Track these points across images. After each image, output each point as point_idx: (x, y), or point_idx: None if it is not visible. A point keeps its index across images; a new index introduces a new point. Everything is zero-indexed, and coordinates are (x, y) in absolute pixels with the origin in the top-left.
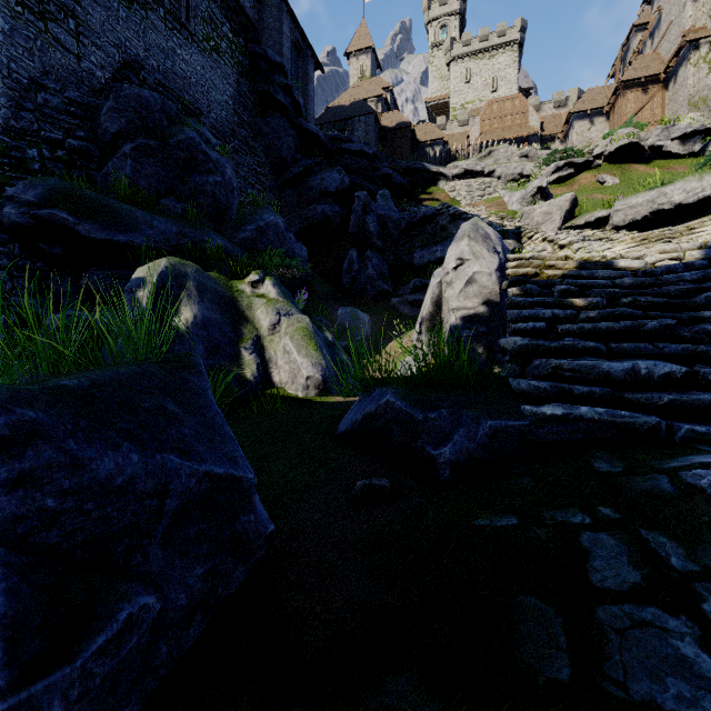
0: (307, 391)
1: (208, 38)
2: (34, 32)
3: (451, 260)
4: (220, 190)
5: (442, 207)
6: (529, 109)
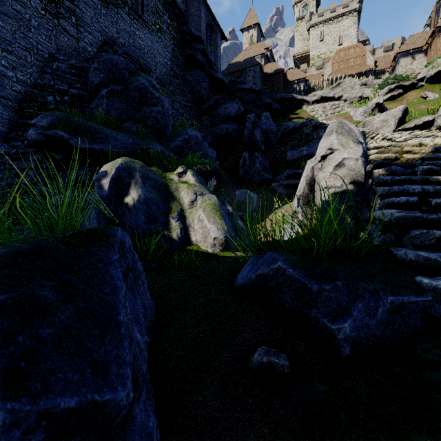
0: (214, 248)
1: (155, 23)
2: (52, 26)
3: (322, 150)
4: (160, 116)
5: (307, 120)
6: (366, 53)
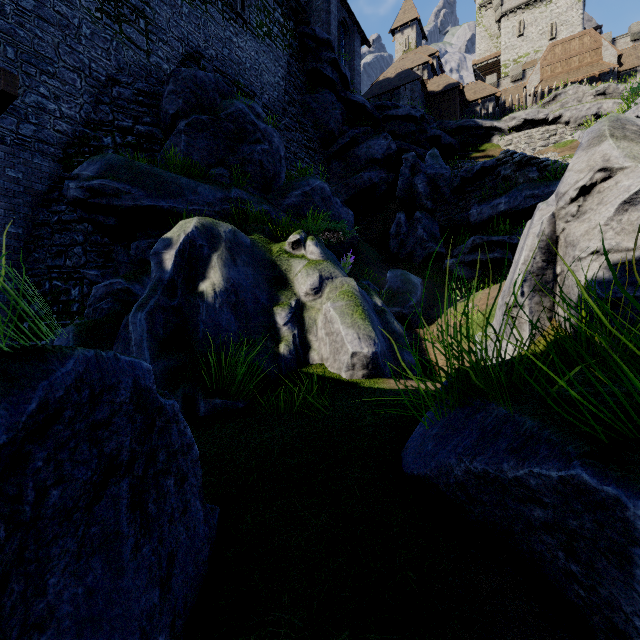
0: (352, 371)
1: (261, 25)
2: (111, 34)
3: (582, 176)
4: (267, 158)
5: (505, 155)
6: (602, 44)
